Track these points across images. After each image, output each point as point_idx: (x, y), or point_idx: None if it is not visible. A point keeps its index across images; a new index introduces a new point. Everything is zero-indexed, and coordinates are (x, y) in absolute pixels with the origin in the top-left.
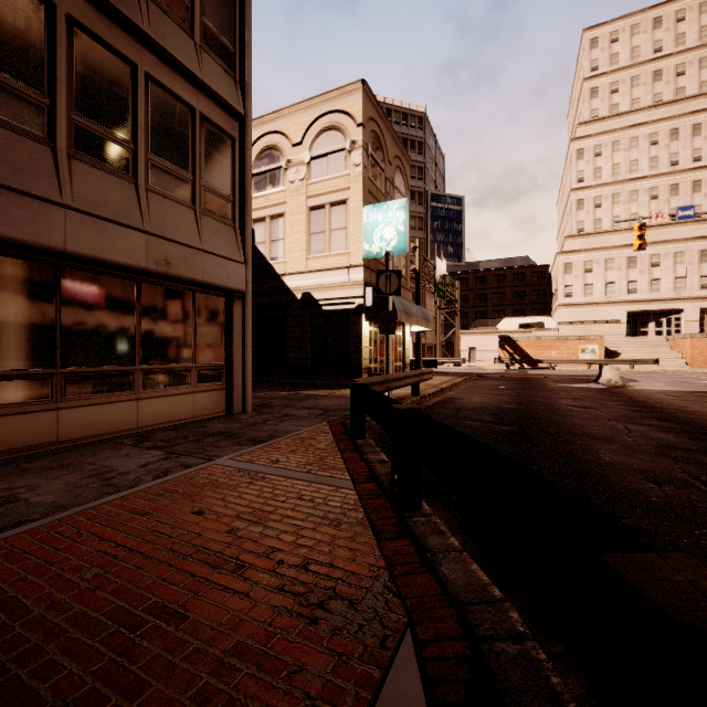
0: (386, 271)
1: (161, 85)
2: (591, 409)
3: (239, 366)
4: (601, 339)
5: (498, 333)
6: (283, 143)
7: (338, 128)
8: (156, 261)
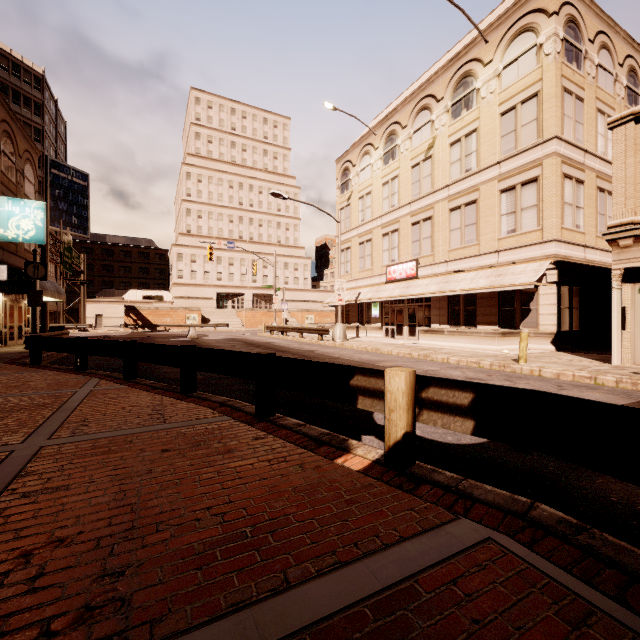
0: (34, 262)
1: None
2: None
3: None
4: (199, 310)
5: (125, 302)
6: None
7: None
8: None
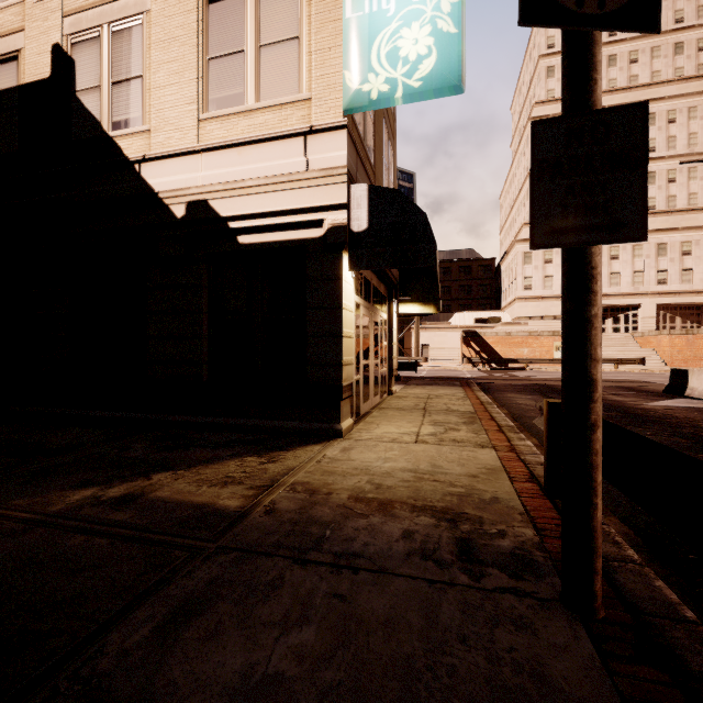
0: None
1: None
2: None
3: None
4: None
5: (454, 328)
6: None
7: None
8: None
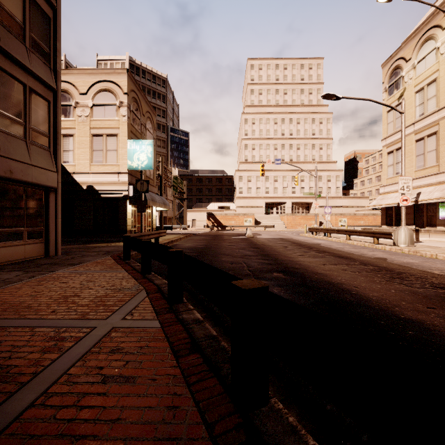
0: (141, 180)
1: (6, 71)
2: (233, 246)
3: (53, 229)
4: (253, 215)
5: (208, 211)
6: (73, 90)
7: (112, 92)
8: (4, 171)
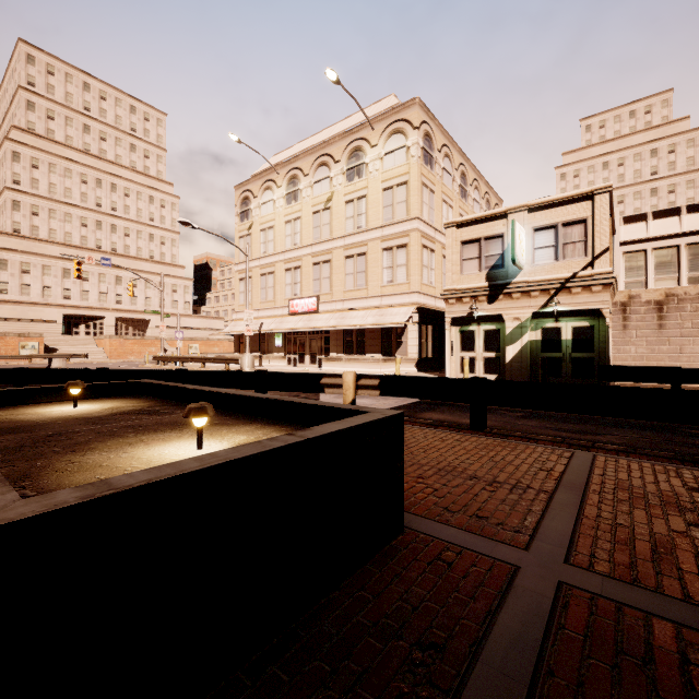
0: None
1: None
2: None
3: None
4: (42, 337)
5: None
6: None
7: None
8: None
